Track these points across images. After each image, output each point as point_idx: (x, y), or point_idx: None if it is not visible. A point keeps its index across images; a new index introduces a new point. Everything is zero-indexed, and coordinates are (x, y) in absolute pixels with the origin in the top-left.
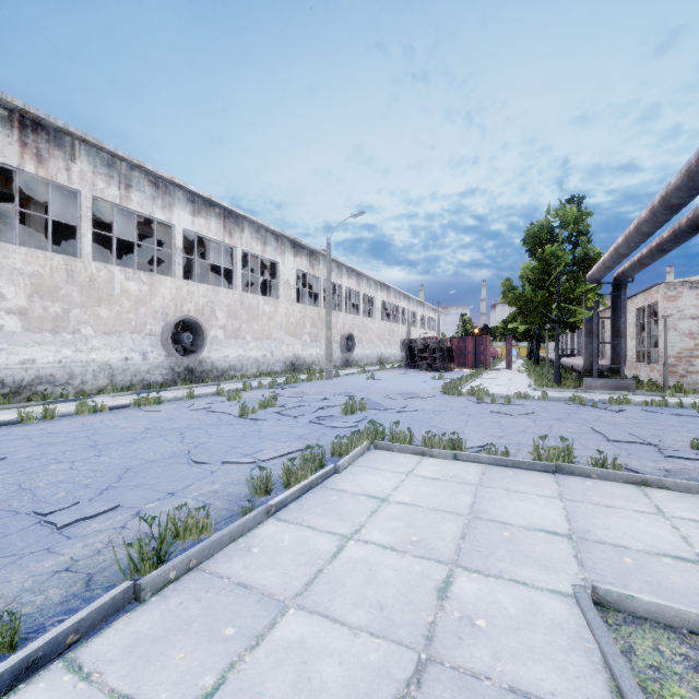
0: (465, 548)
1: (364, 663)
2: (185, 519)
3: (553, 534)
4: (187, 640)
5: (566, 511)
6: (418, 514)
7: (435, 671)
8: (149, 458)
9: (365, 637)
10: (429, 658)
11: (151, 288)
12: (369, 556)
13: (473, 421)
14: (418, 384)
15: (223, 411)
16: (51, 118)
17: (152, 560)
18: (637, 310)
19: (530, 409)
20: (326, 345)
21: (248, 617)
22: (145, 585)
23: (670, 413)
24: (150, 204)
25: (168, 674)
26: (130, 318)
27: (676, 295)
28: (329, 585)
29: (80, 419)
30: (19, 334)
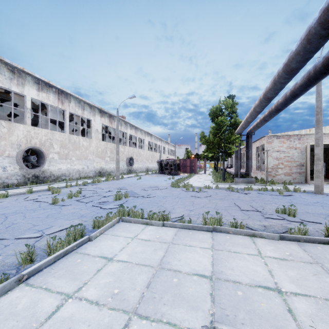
0: (146, 296)
1: None
2: None
3: (202, 277)
4: None
5: (213, 258)
6: (127, 269)
7: None
8: None
9: None
10: None
11: (9, 130)
12: (76, 313)
13: (181, 201)
14: (161, 182)
15: (44, 200)
16: None
17: None
18: (256, 147)
19: (209, 193)
20: (116, 163)
21: None
22: None
23: (268, 194)
24: (8, 82)
25: None
26: None
27: (271, 141)
28: None
29: None
30: None
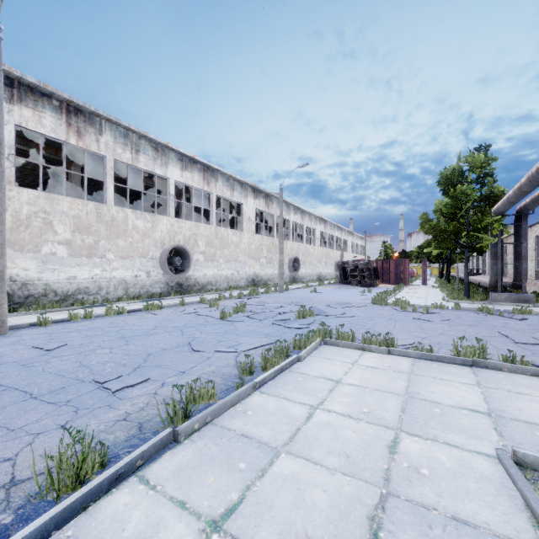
0: (406, 419)
1: (341, 492)
2: (199, 389)
3: (475, 412)
4: (214, 469)
5: (484, 395)
6: (366, 393)
7: (394, 501)
8: (162, 347)
9: (339, 475)
10: (389, 492)
11: (153, 225)
12: (333, 421)
13: (399, 325)
14: (352, 297)
15: (207, 314)
16: (87, 105)
17: (181, 416)
18: (536, 237)
19: (445, 316)
20: (279, 266)
21: (253, 457)
22: (181, 432)
23: None
24: (152, 163)
25: (206, 490)
26: (139, 246)
27: None
28: (307, 439)
29: (109, 319)
30: (66, 259)
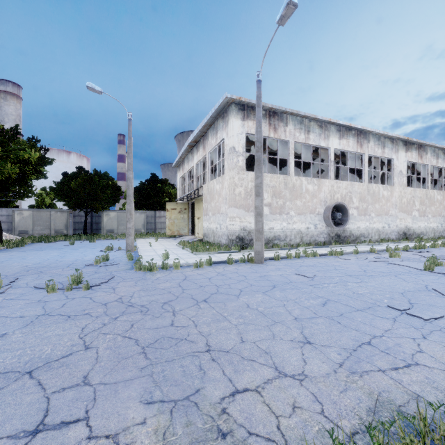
0: None
1: None
2: None
3: None
4: None
5: None
6: None
7: None
8: (403, 288)
9: None
10: None
11: (318, 187)
12: None
13: None
14: None
15: (401, 264)
16: (280, 107)
17: None
18: None
19: None
20: None
21: None
22: None
23: None
24: (318, 139)
25: None
26: (309, 205)
27: None
28: None
29: (312, 259)
30: (268, 215)
